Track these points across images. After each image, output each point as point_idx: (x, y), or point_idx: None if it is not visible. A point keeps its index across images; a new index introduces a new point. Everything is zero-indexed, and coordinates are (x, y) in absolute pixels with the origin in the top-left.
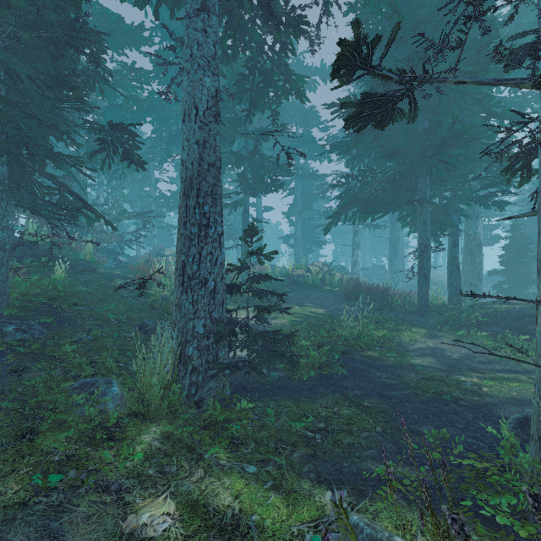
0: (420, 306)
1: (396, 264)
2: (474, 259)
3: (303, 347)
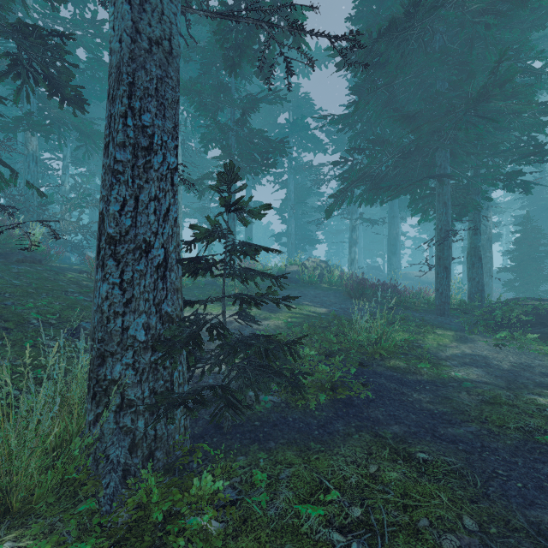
0: (440, 304)
1: (394, 262)
2: (484, 254)
3: (306, 358)
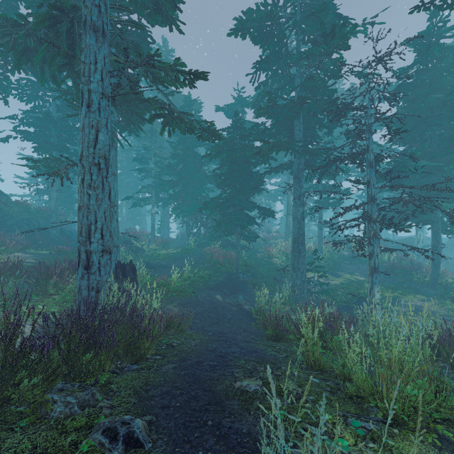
0: (432, 283)
1: None
2: None
3: (341, 295)
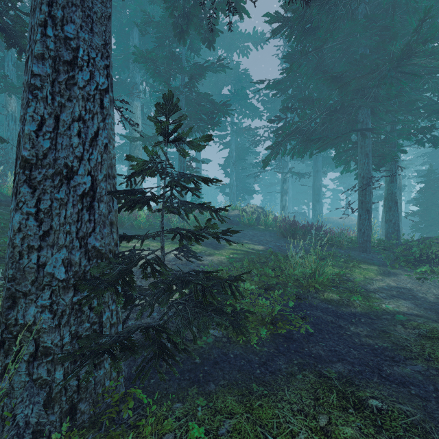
0: (362, 242)
1: (318, 209)
2: None
3: (247, 291)
